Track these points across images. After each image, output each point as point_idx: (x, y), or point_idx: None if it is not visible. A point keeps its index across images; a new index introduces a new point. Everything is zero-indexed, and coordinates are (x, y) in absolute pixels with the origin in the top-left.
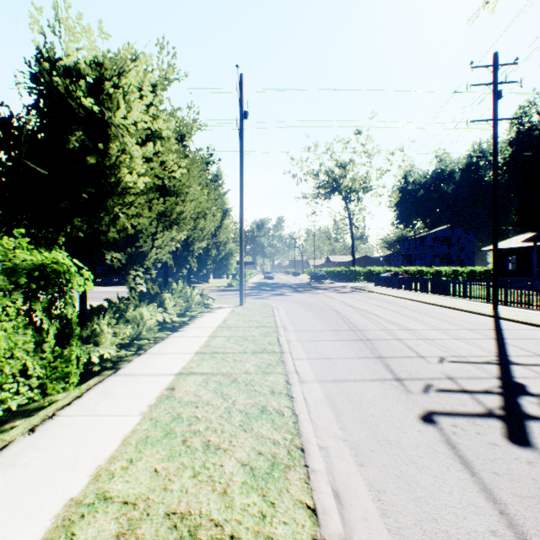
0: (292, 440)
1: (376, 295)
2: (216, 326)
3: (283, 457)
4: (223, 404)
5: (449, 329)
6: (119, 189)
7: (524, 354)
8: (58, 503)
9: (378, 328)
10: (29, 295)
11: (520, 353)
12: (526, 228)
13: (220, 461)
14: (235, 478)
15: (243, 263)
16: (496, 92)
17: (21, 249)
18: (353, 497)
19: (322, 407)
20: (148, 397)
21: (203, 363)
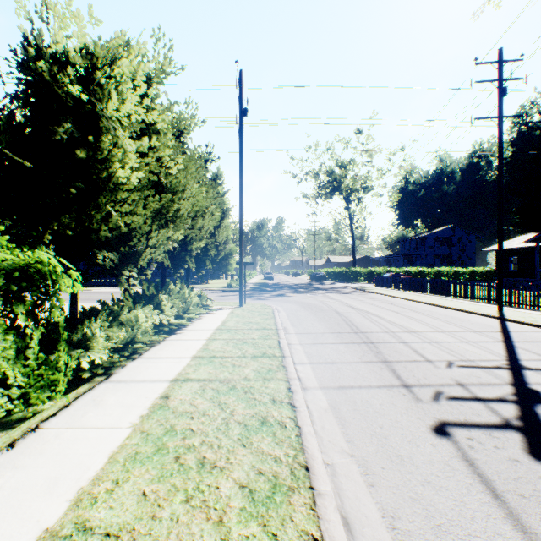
0: (295, 456)
1: (378, 296)
2: (215, 329)
3: (286, 478)
4: (220, 415)
5: (455, 331)
6: (110, 184)
7: (535, 358)
8: (31, 535)
9: (382, 330)
10: (10, 298)
11: (531, 357)
12: (528, 228)
13: (216, 483)
14: (233, 504)
15: (243, 263)
16: (501, 89)
17: (0, 247)
18: (364, 525)
19: (327, 418)
20: (140, 407)
21: (200, 368)
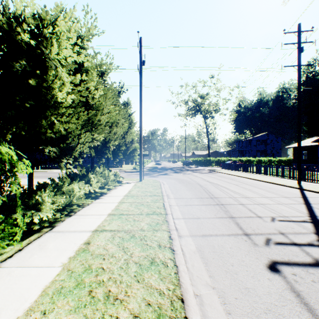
0: (174, 290)
1: (224, 175)
2: (124, 195)
3: (167, 309)
4: (123, 256)
5: (273, 197)
6: (52, 102)
7: None
8: None
9: (227, 196)
10: None
11: None
12: (312, 134)
13: (116, 313)
14: None
15: (142, 155)
16: (300, 48)
17: None
18: None
19: (195, 258)
20: (69, 250)
21: (113, 222)
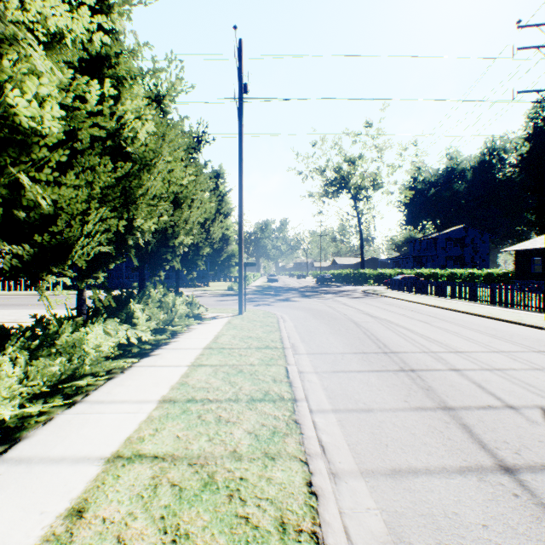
0: None
1: (394, 301)
2: (203, 347)
3: None
4: None
5: (513, 351)
6: None
7: None
8: None
9: (418, 349)
10: None
11: None
12: None
13: None
14: None
15: (242, 264)
16: None
17: None
18: None
19: None
20: None
21: (165, 426)
